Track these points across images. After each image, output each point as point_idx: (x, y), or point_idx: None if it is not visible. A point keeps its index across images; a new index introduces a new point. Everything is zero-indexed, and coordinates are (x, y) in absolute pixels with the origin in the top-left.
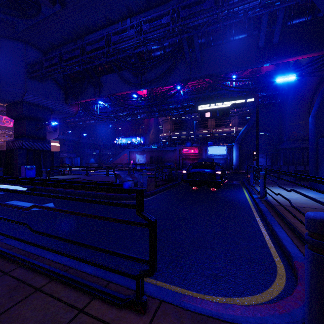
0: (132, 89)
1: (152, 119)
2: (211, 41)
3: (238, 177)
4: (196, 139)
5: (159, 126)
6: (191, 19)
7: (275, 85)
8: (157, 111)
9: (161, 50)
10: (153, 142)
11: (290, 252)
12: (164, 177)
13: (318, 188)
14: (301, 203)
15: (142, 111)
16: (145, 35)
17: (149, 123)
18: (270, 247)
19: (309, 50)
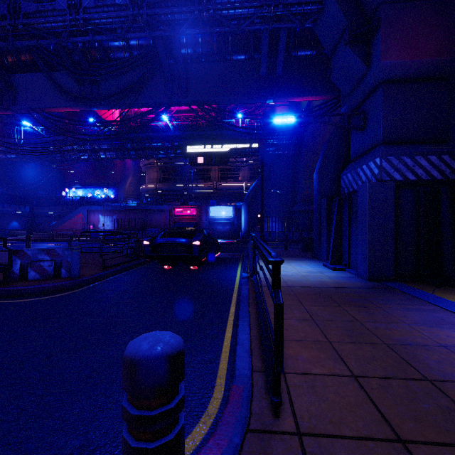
0: (76, 105)
1: (129, 162)
2: (201, 54)
3: (243, 248)
4: (195, 195)
5: (142, 174)
6: (162, 9)
7: (280, 129)
8: (133, 149)
9: (125, 51)
10: (131, 196)
11: (236, 368)
12: (129, 251)
13: (321, 258)
14: (294, 280)
15: (107, 147)
16: (87, 15)
17: (125, 167)
18: (223, 359)
19: (314, 92)
